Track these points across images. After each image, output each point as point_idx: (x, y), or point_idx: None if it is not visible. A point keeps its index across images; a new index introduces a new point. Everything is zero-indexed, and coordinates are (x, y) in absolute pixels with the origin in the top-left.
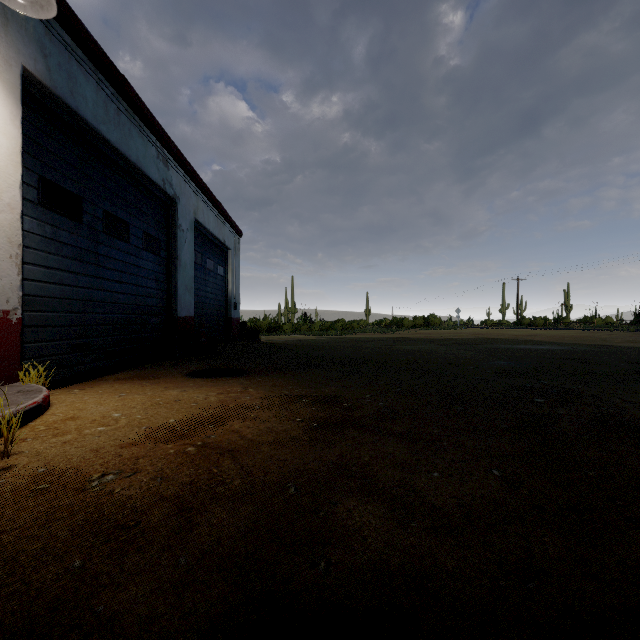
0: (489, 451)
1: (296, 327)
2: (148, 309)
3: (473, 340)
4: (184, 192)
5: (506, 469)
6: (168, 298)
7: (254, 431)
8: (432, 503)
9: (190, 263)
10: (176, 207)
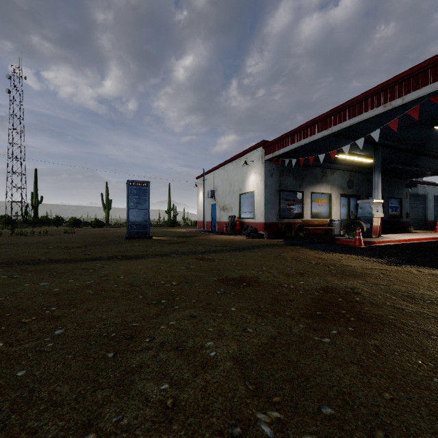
0: None
1: None
2: (420, 219)
3: None
4: (430, 190)
5: None
6: (425, 216)
7: None
8: None
9: (432, 207)
10: (427, 195)
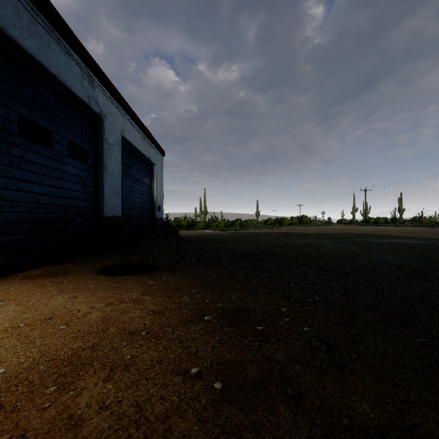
0: None
1: (207, 224)
2: (74, 209)
3: (341, 234)
4: (111, 112)
5: None
6: (95, 200)
7: (105, 423)
8: None
9: (117, 172)
10: (103, 123)
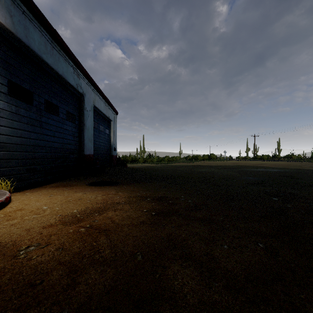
0: (254, 231)
1: (145, 160)
2: (69, 150)
3: (233, 166)
4: (88, 91)
5: (266, 243)
6: (79, 145)
7: (120, 218)
8: (225, 267)
9: (91, 127)
10: (83, 98)
